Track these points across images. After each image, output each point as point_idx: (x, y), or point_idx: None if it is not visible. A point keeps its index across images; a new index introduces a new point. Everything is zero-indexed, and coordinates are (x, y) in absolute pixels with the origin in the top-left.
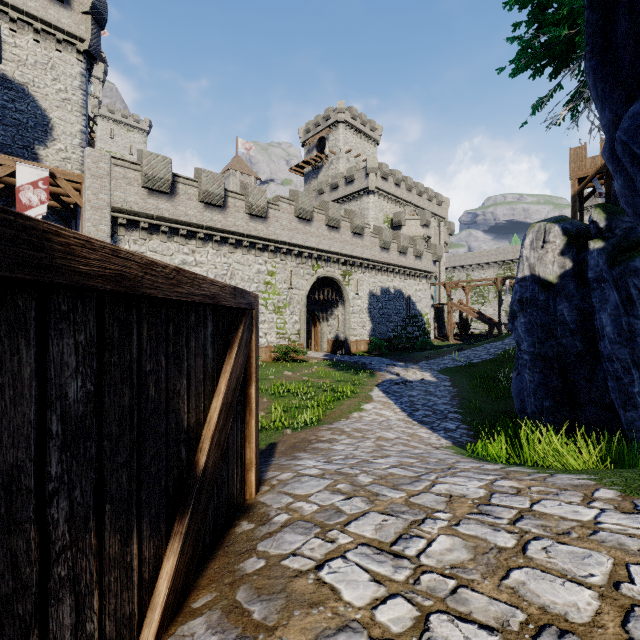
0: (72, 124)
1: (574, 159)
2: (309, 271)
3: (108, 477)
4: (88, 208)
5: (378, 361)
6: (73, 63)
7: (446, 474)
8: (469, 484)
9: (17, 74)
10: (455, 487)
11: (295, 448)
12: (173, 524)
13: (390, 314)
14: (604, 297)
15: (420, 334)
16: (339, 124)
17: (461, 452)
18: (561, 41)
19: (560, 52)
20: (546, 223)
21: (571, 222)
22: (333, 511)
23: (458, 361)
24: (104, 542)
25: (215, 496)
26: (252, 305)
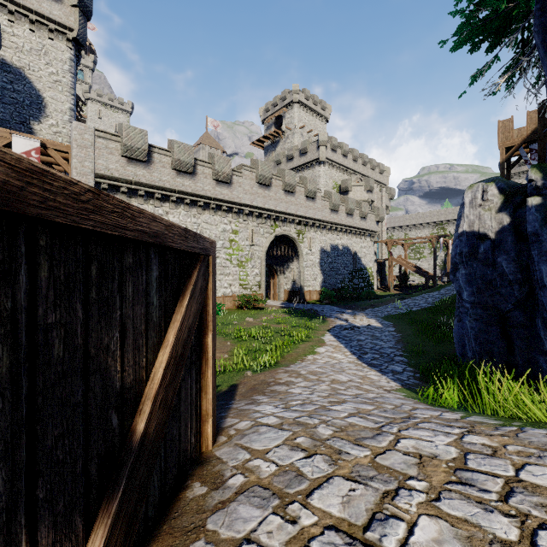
0: (62, 103)
1: (502, 130)
2: (268, 230)
3: None
4: (74, 174)
5: (329, 309)
6: (63, 50)
7: (408, 425)
8: (436, 440)
9: (15, 59)
10: (422, 444)
11: (254, 390)
12: (97, 512)
13: (339, 268)
14: (543, 250)
15: (365, 285)
16: (294, 104)
17: (411, 395)
18: (498, 16)
19: (497, 27)
20: (484, 183)
21: (507, 182)
22: (293, 474)
23: (400, 309)
24: None
25: (162, 459)
26: (208, 251)
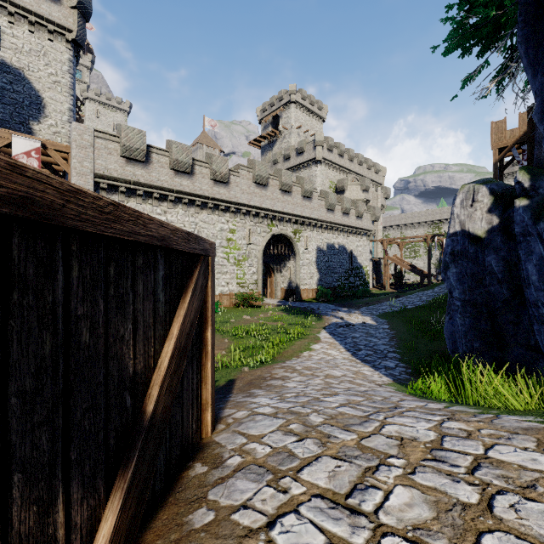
0: (61, 103)
1: (495, 131)
2: (265, 229)
3: (18, 441)
4: (74, 174)
5: (325, 307)
6: (62, 51)
7: (393, 414)
8: (418, 425)
9: (14, 60)
10: (405, 429)
11: (251, 385)
12: (115, 478)
13: (335, 266)
14: (530, 249)
15: (361, 284)
16: (291, 104)
17: (402, 389)
18: (488, 22)
19: (487, 33)
20: (475, 184)
21: (497, 183)
22: (285, 454)
23: (394, 307)
24: (12, 519)
25: (167, 440)
26: (208, 252)
